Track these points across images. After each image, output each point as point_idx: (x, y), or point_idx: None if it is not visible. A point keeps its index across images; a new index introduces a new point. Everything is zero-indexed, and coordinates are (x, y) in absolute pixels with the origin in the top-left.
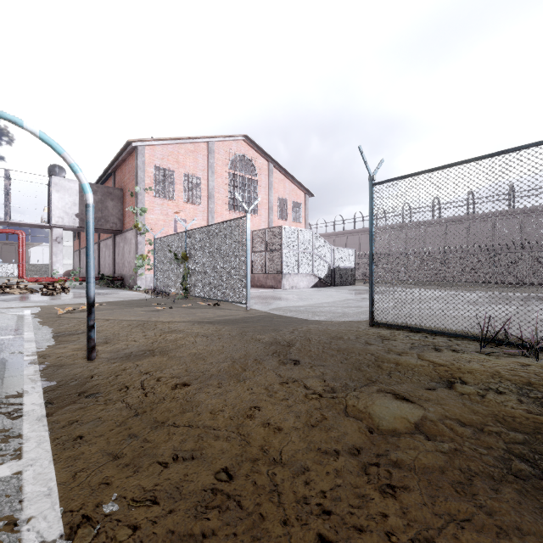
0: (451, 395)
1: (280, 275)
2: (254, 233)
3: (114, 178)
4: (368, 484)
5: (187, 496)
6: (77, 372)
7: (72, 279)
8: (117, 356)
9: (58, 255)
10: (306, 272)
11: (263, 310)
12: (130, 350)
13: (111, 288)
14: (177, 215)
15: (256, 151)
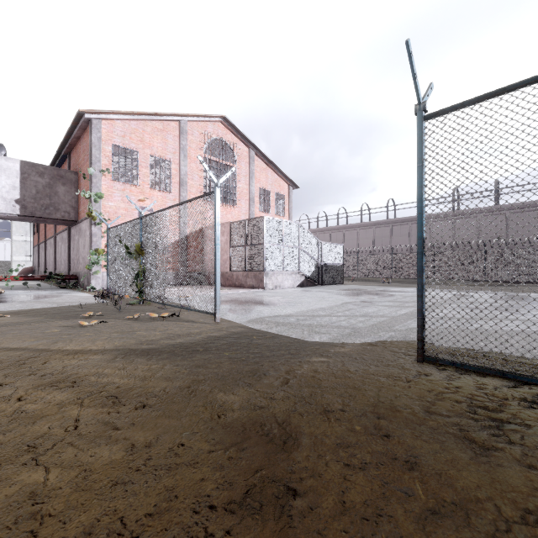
0: None
1: (262, 273)
2: (233, 225)
3: (68, 160)
4: None
5: None
6: None
7: (10, 278)
8: None
9: None
10: (291, 270)
11: (239, 321)
12: None
13: (62, 288)
14: (142, 203)
15: (235, 135)
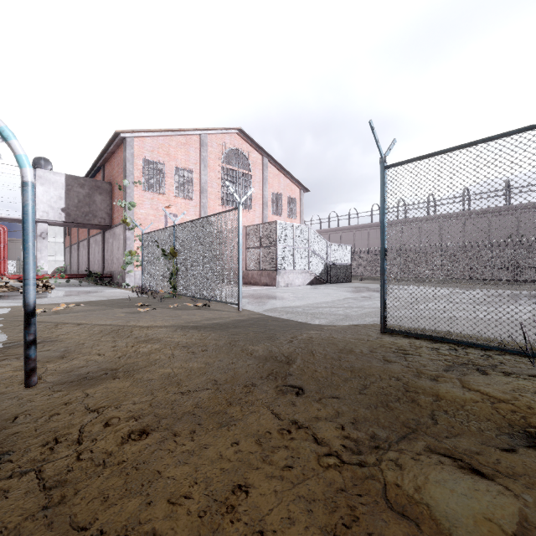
0: None
1: (275, 272)
2: (248, 229)
3: (103, 172)
4: None
5: None
6: (0, 408)
7: (57, 276)
8: (67, 380)
9: (42, 251)
10: (302, 269)
11: (257, 311)
12: (87, 370)
13: (99, 285)
14: (168, 209)
15: (250, 145)
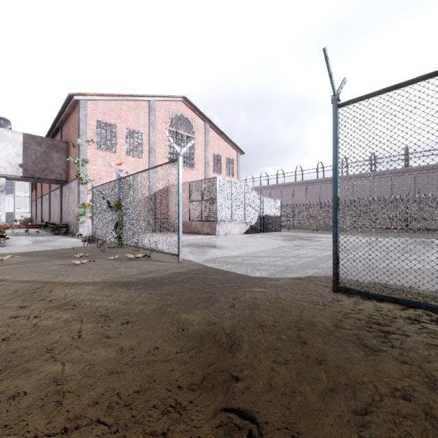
0: None
1: (215, 222)
2: (192, 184)
3: (61, 132)
4: None
5: None
6: None
7: (15, 227)
8: None
9: (0, 204)
10: (239, 220)
11: (197, 261)
12: None
13: (56, 234)
14: (119, 166)
15: (194, 112)
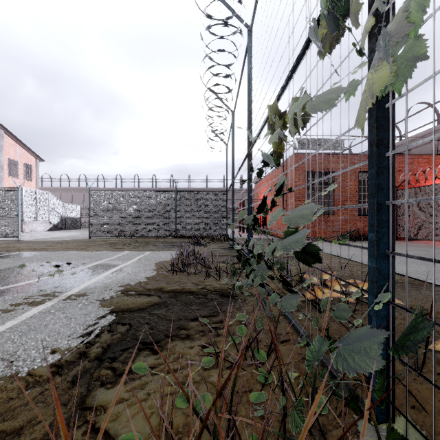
0: (104, 242)
1: (21, 222)
2: None
3: None
4: (87, 247)
5: (61, 250)
6: None
7: None
8: None
9: None
10: (43, 220)
11: (28, 240)
12: None
13: None
14: None
15: None
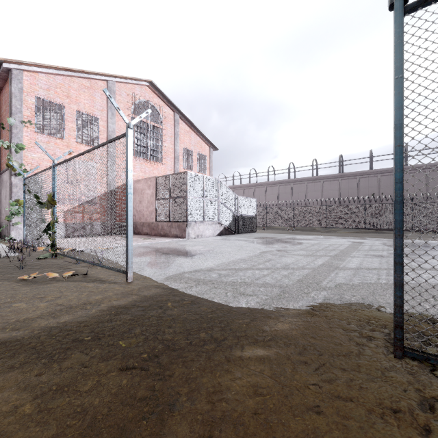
0: None
1: (185, 223)
2: (158, 180)
3: None
4: None
5: None
6: None
7: None
8: None
9: None
10: (212, 220)
11: (155, 279)
12: None
13: None
14: (68, 156)
15: (162, 99)
